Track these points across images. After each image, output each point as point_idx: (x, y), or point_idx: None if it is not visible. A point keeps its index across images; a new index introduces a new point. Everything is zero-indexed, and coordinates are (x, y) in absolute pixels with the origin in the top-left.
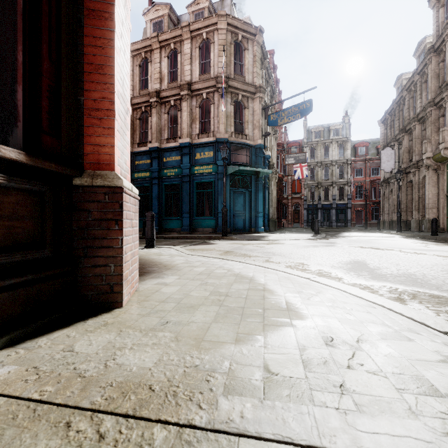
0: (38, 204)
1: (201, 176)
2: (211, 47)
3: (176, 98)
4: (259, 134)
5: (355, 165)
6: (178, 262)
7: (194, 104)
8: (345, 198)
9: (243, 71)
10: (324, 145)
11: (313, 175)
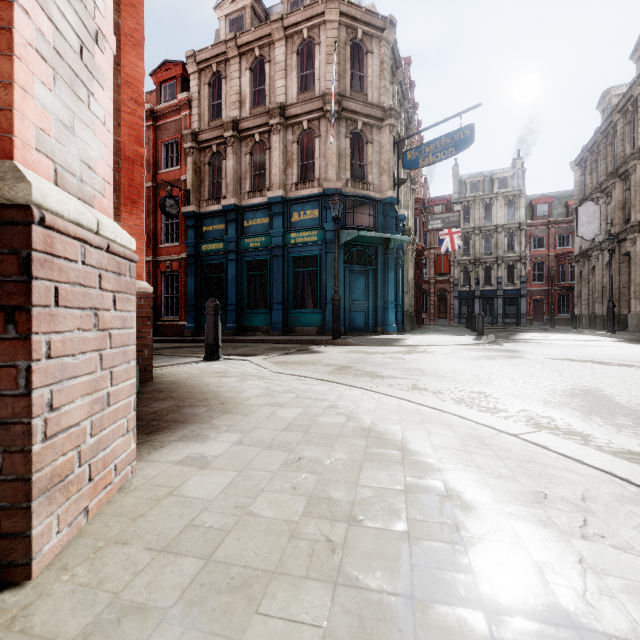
0: None
1: (301, 247)
2: (315, 50)
3: (263, 130)
4: (389, 181)
5: (532, 232)
6: (249, 394)
7: (290, 138)
8: (517, 281)
9: (364, 86)
10: (484, 202)
11: (468, 247)
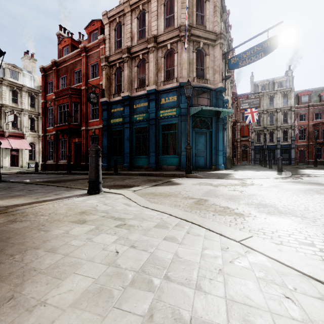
0: None
1: (166, 118)
2: (174, 1)
3: (144, 52)
4: (219, 77)
5: (298, 111)
6: (70, 289)
7: (160, 55)
8: (289, 140)
9: (204, 22)
10: (269, 95)
11: (259, 121)
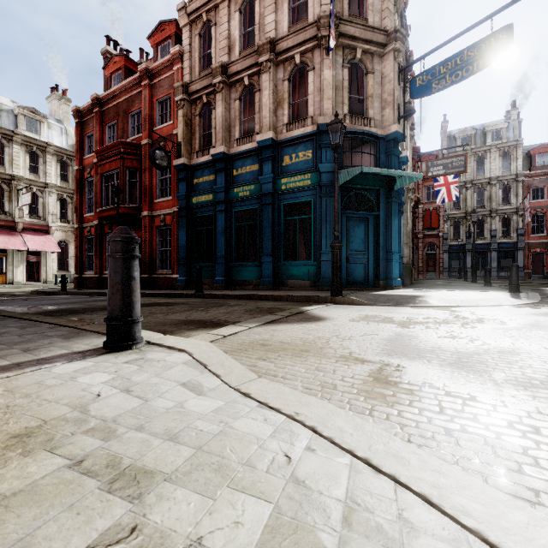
0: None
1: (292, 193)
2: None
3: (252, 71)
4: (393, 115)
5: (530, 182)
6: None
7: (281, 77)
8: (513, 234)
9: (363, 11)
10: (476, 155)
11: (458, 201)
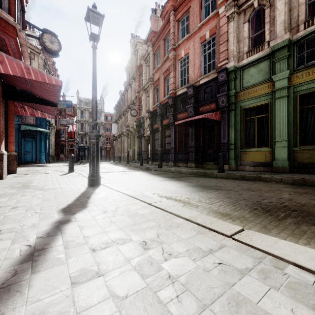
0: None
1: None
2: None
3: None
4: None
5: (106, 126)
6: None
7: None
8: (101, 143)
9: None
10: (89, 111)
11: (83, 128)
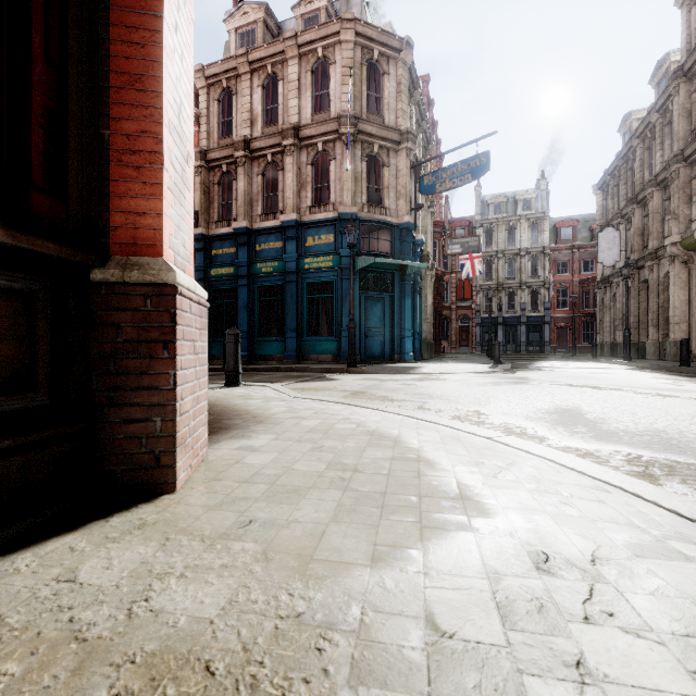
0: (23, 313)
1: (316, 272)
2: (330, 70)
3: (276, 150)
4: (406, 206)
5: (556, 256)
6: (275, 411)
7: (305, 160)
8: (540, 307)
9: (380, 108)
10: (507, 224)
11: (491, 271)
